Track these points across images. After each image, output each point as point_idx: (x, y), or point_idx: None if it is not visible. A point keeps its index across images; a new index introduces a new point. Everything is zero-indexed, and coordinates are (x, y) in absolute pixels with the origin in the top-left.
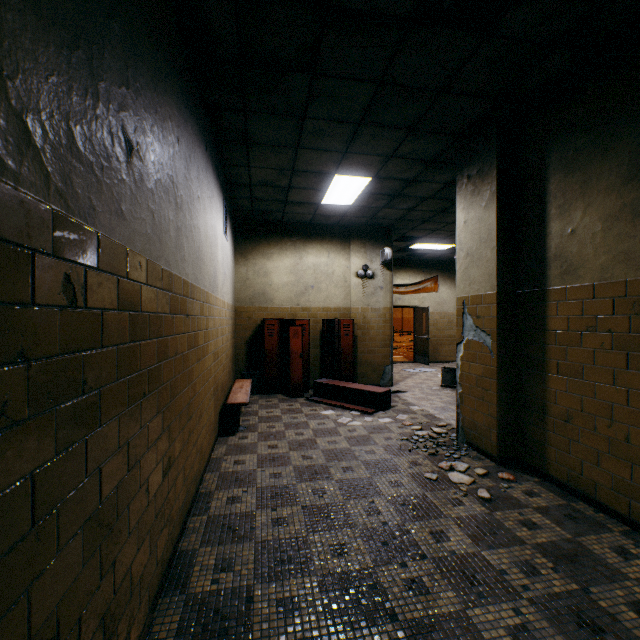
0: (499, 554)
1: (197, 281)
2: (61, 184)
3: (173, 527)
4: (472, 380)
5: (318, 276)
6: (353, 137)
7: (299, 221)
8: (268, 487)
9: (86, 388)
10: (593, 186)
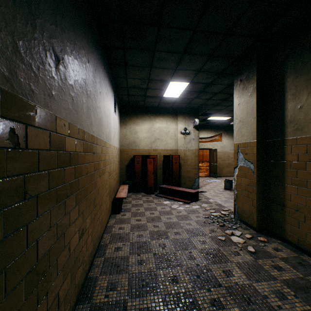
0: (262, 285)
1: (99, 135)
2: (7, 74)
3: (85, 265)
4: (242, 187)
5: (161, 133)
6: (180, 61)
7: (152, 106)
8: (136, 242)
9: (27, 196)
10: None
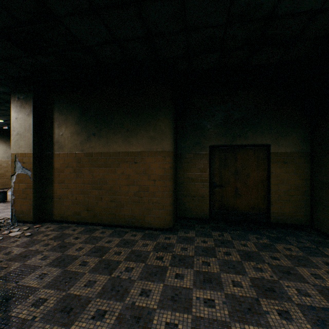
0: (36, 246)
1: None
2: None
3: None
4: (21, 191)
5: None
6: None
7: None
8: None
9: None
10: (68, 122)
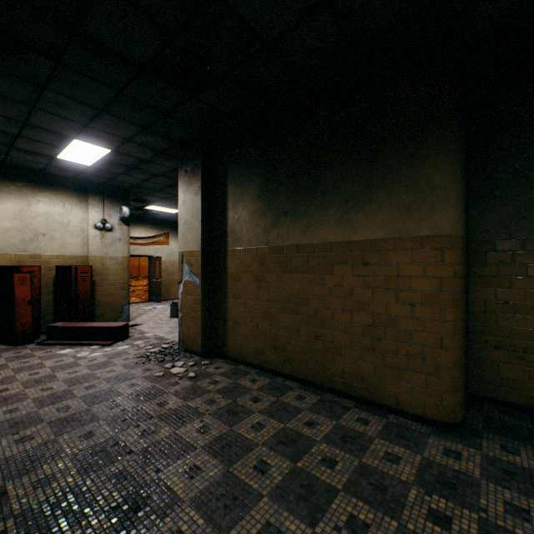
0: (197, 400)
1: None
2: None
3: None
4: (188, 307)
5: (52, 224)
6: (95, 117)
7: (27, 167)
8: (5, 421)
9: None
10: (246, 196)
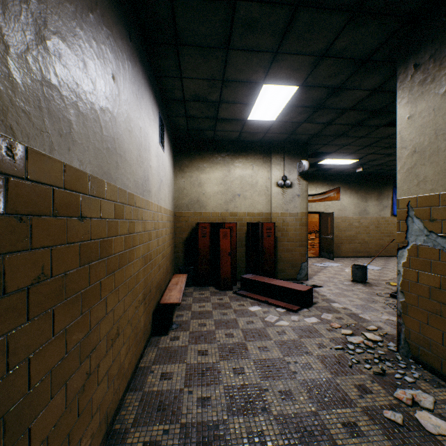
0: None
1: (109, 177)
2: None
3: None
4: (422, 290)
5: (244, 186)
6: (287, 28)
7: (228, 139)
8: (194, 425)
9: None
10: None
